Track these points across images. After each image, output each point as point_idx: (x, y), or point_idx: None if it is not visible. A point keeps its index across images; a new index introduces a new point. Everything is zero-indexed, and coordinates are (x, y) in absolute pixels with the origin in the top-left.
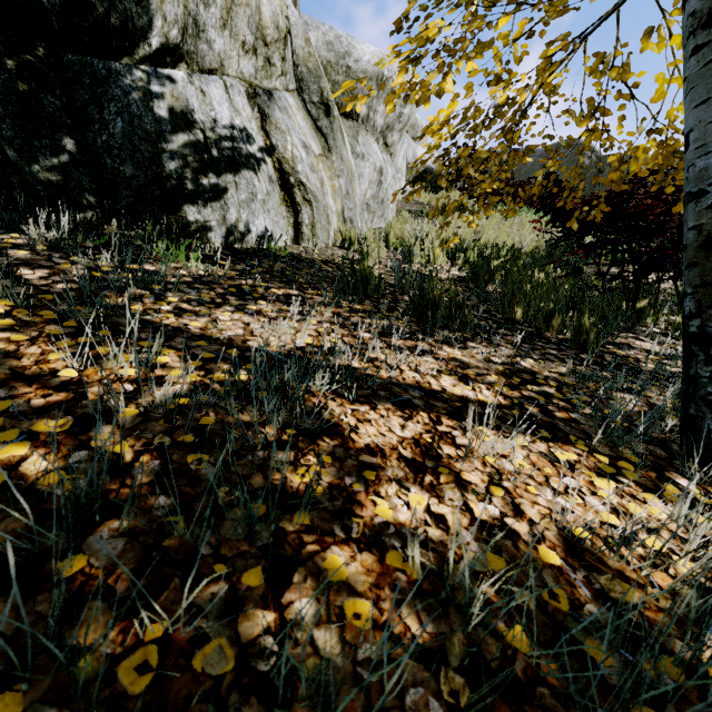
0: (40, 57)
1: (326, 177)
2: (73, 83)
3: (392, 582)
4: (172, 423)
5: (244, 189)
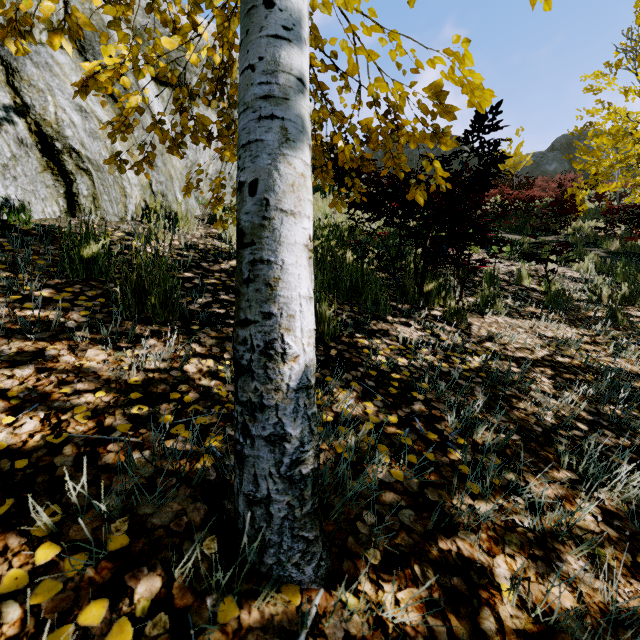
0: None
1: (122, 146)
2: None
3: None
4: None
5: None
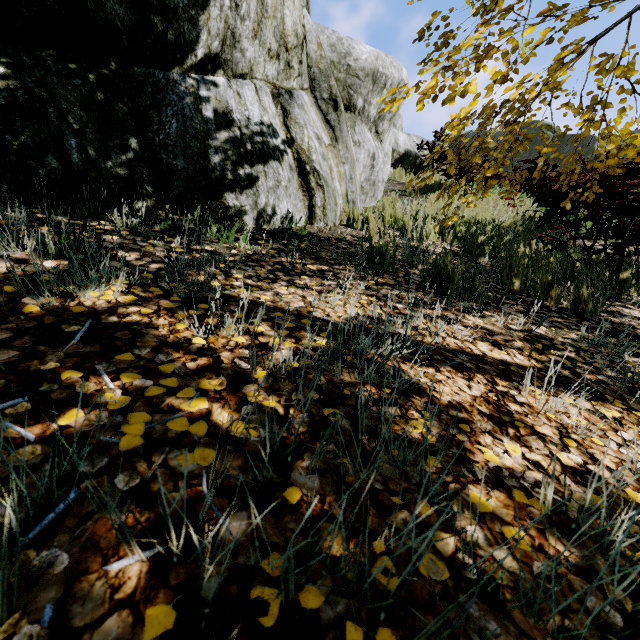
0: (113, 70)
1: (334, 164)
2: (137, 91)
3: (527, 515)
4: (296, 382)
5: (271, 177)
